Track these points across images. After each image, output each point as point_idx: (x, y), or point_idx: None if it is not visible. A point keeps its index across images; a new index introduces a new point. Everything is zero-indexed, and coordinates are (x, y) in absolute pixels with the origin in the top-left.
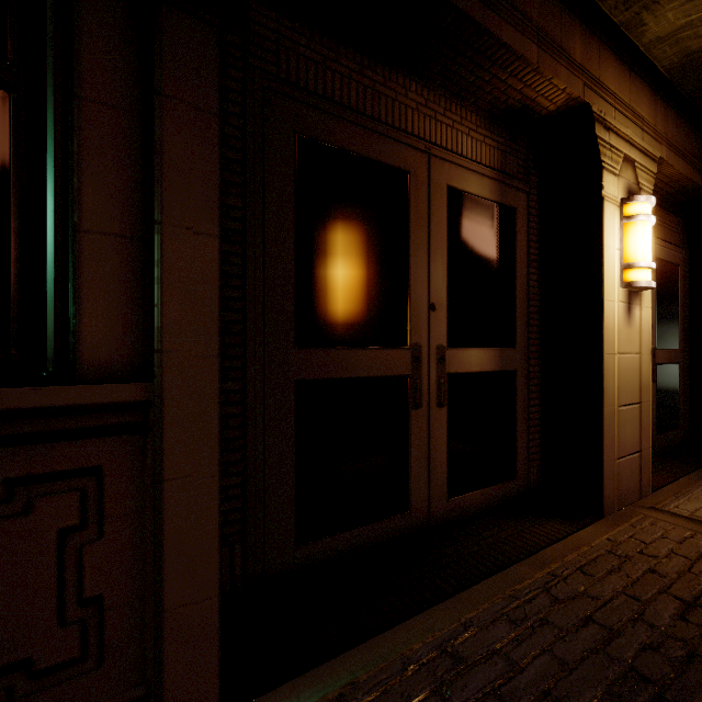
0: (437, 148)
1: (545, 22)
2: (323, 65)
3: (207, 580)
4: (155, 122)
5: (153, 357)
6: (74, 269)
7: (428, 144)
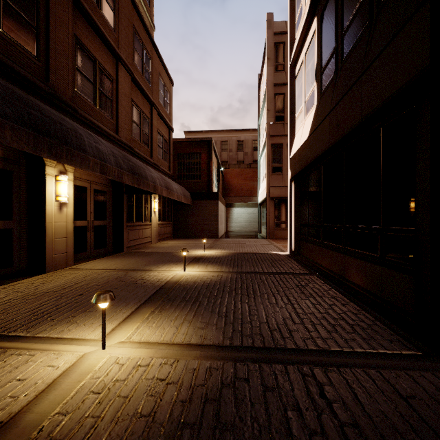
0: None
1: None
2: None
3: None
4: None
5: None
6: None
7: None
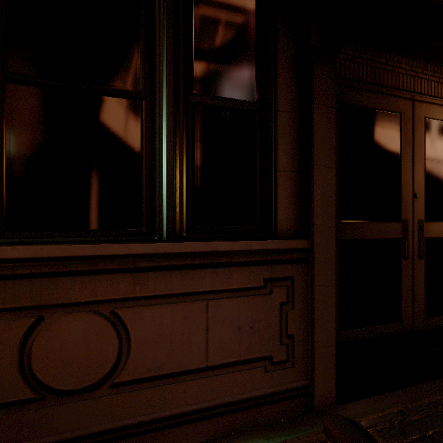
0: (418, 95)
1: None
2: (352, 61)
3: (330, 337)
4: (311, 117)
5: (308, 227)
6: (275, 188)
7: (412, 93)
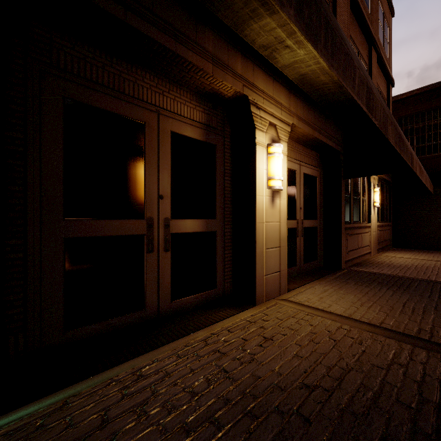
0: (164, 110)
1: (218, 52)
2: (84, 60)
3: None
4: None
5: None
6: None
7: (158, 108)
